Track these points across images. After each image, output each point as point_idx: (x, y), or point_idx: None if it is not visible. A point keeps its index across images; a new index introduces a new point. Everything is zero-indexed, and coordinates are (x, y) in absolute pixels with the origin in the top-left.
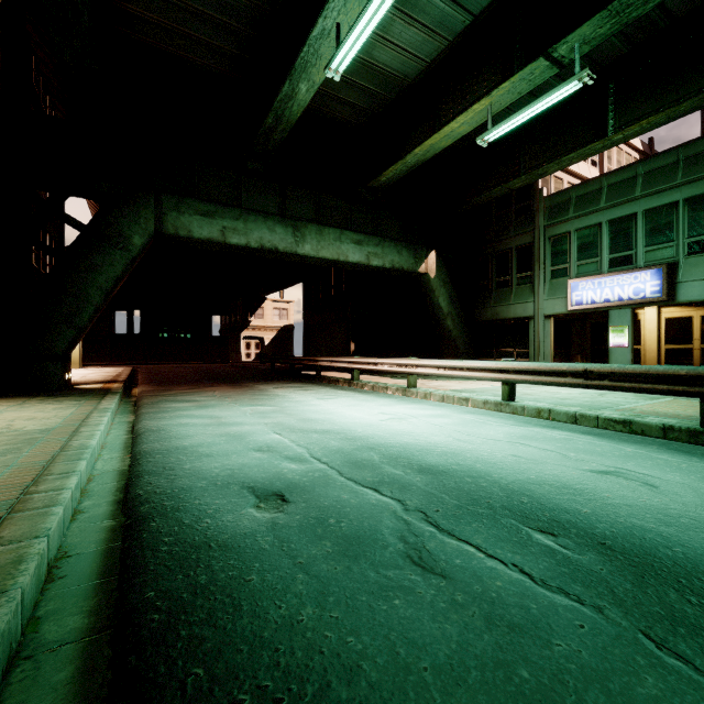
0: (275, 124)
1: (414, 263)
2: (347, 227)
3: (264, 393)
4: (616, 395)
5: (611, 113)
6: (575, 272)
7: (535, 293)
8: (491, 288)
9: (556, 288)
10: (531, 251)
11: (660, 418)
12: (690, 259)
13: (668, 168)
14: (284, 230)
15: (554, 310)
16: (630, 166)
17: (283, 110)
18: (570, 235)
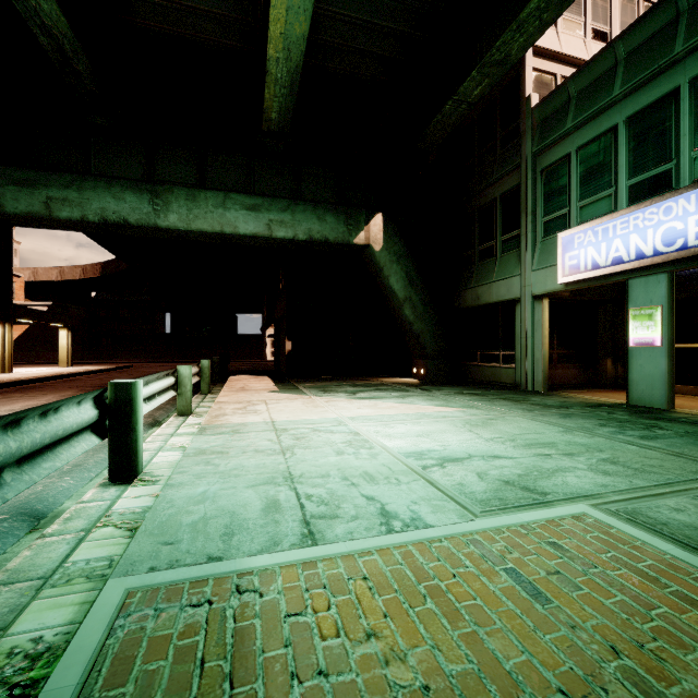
0: (58, 45)
1: (345, 232)
2: (247, 190)
3: (5, 412)
4: (468, 470)
5: None
6: (577, 219)
7: (521, 261)
8: (473, 261)
9: (549, 251)
10: (519, 197)
11: None
12: None
13: None
14: (137, 197)
15: (546, 286)
16: (665, 1)
17: (38, 15)
18: (569, 160)
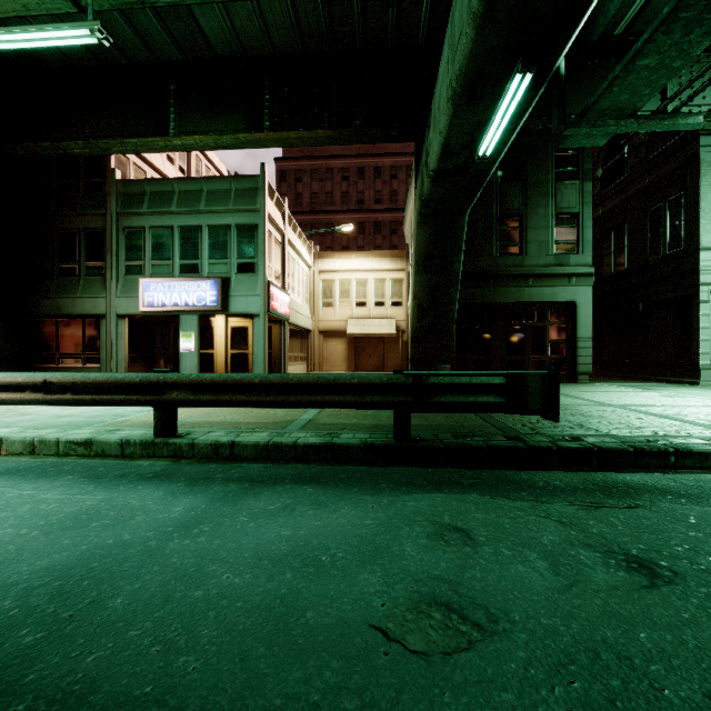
0: None
1: None
2: None
3: None
4: None
5: (172, 116)
6: (150, 271)
7: (107, 287)
8: (52, 274)
9: (130, 286)
10: (104, 238)
11: (134, 430)
12: (239, 276)
13: (224, 193)
14: None
15: (129, 310)
16: (197, 180)
17: None
18: (145, 231)
